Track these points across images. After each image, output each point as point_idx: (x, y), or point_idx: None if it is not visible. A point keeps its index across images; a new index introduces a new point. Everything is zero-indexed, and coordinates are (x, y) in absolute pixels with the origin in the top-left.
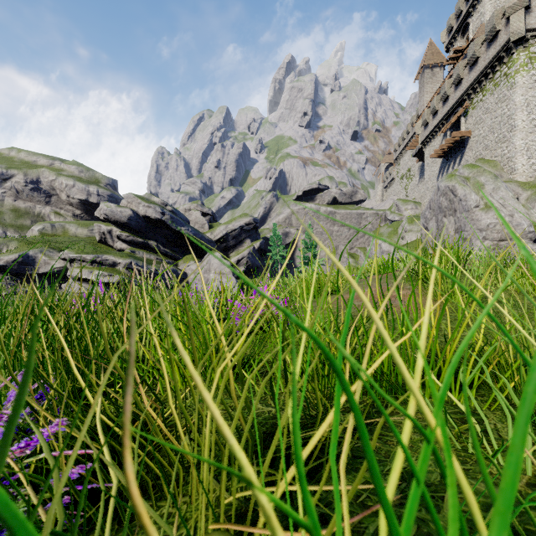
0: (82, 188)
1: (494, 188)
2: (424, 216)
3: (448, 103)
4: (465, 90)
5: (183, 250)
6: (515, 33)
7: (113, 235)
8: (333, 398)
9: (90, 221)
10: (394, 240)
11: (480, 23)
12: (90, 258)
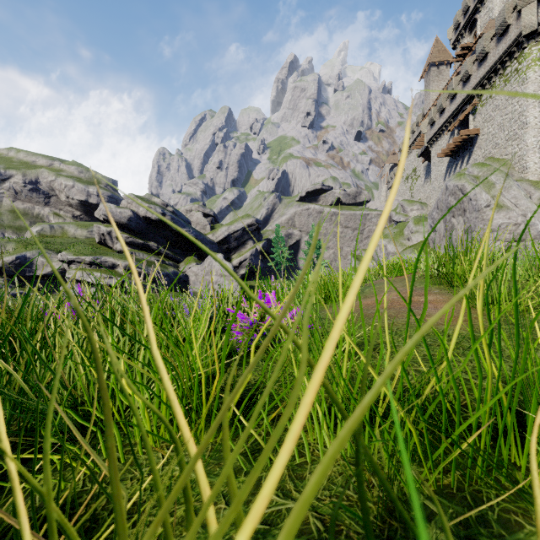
0: (82, 188)
1: (506, 187)
2: (431, 216)
3: (456, 101)
4: (473, 86)
5: (184, 252)
6: (527, 27)
7: (113, 237)
8: (391, 478)
9: (90, 222)
10: (400, 242)
11: (488, 18)
12: (88, 260)
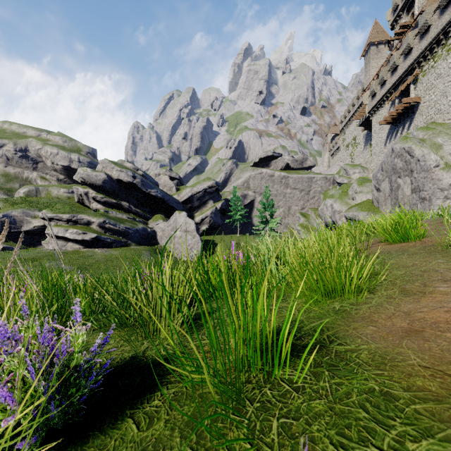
0: (65, 155)
1: None
2: (375, 178)
3: (397, 73)
4: (415, 58)
5: (153, 210)
6: None
7: (89, 197)
8: None
9: (71, 185)
10: (345, 201)
11: None
12: (66, 217)
